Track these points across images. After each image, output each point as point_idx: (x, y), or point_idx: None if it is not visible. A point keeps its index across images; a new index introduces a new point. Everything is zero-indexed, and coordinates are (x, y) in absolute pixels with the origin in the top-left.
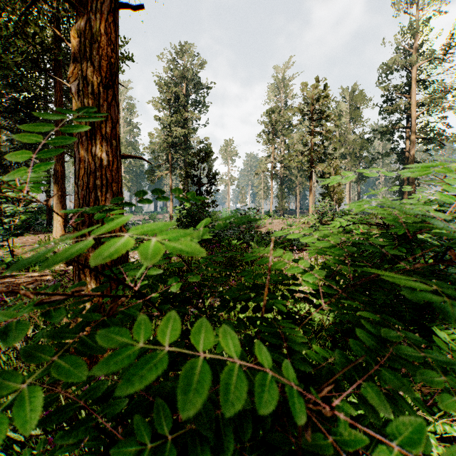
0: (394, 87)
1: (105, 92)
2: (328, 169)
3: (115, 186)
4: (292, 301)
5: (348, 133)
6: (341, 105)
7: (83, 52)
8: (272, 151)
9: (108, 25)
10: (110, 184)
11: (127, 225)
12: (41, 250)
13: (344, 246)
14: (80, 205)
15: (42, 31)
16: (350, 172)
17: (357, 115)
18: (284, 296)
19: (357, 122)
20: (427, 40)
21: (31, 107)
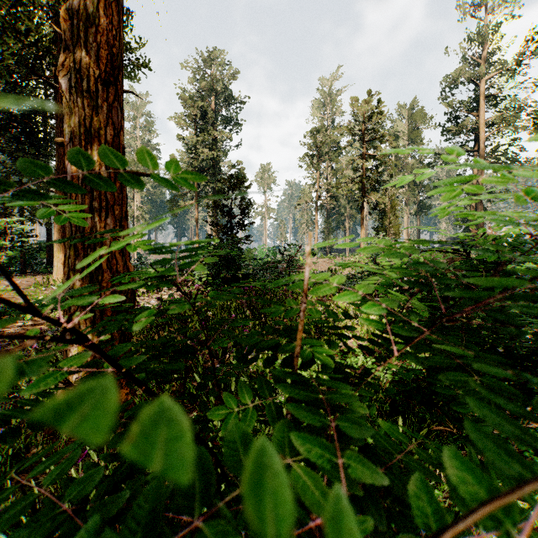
0: (459, 104)
1: (105, 90)
2: (383, 198)
3: (117, 209)
4: (341, 354)
5: (405, 157)
6: (398, 124)
7: (75, 38)
8: (317, 178)
9: (109, 5)
10: (112, 207)
11: (143, 265)
12: (37, 294)
13: (429, 260)
14: (73, 233)
15: (37, 28)
16: (426, 169)
17: (416, 136)
18: (332, 343)
19: (416, 145)
20: (498, 49)
21: (28, 122)
